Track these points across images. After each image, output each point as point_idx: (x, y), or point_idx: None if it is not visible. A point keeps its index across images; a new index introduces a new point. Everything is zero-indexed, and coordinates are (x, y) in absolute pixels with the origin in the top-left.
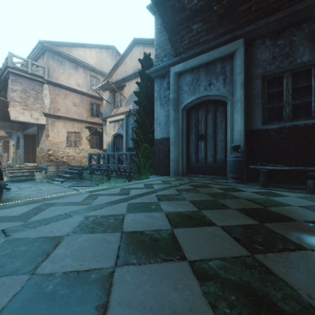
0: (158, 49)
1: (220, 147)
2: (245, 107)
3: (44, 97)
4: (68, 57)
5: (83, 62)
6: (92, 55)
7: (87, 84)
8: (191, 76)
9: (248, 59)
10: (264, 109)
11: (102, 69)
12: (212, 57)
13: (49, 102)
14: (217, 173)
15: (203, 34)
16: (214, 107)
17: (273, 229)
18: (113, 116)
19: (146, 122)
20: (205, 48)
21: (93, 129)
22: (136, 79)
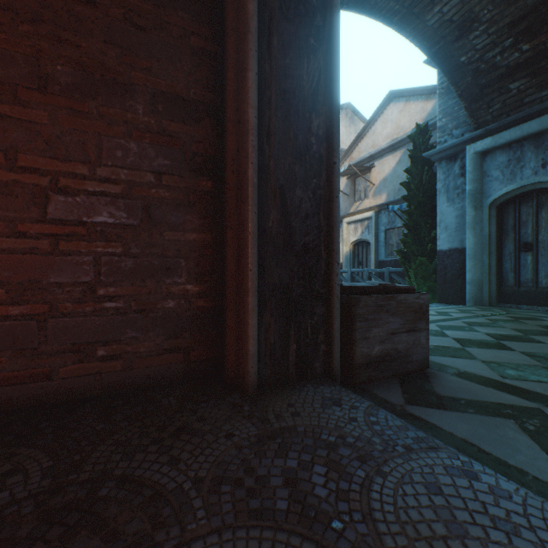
0: (443, 119)
1: None
2: None
3: None
4: None
5: None
6: None
7: None
8: (505, 155)
9: None
10: None
11: None
12: None
13: None
14: None
15: (529, 92)
16: None
17: None
18: (353, 214)
19: (420, 225)
20: (534, 111)
21: None
22: (392, 155)
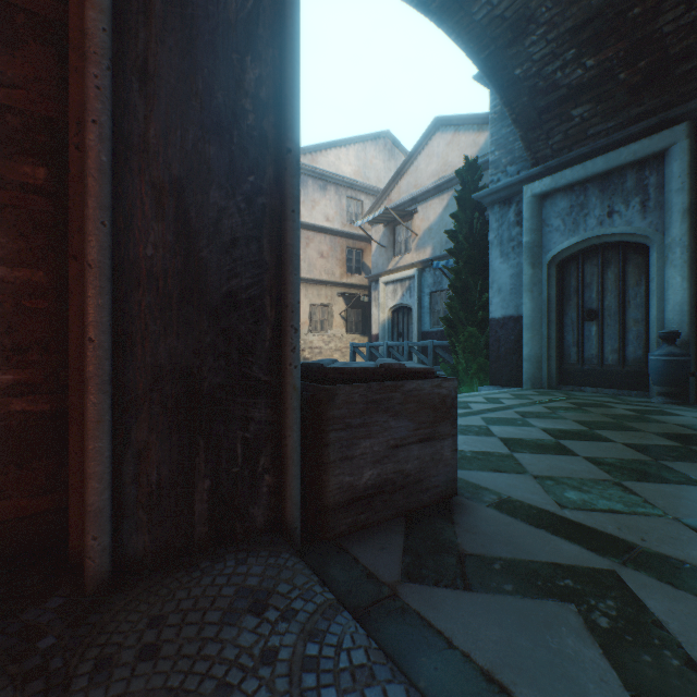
0: (496, 152)
1: (633, 335)
2: (694, 254)
3: None
4: (311, 173)
5: (335, 175)
6: (349, 159)
7: (342, 215)
8: (567, 199)
9: None
10: None
11: (366, 181)
12: (616, 163)
13: None
14: (626, 386)
15: (594, 122)
16: (621, 255)
17: None
18: (391, 272)
19: (470, 286)
20: (599, 146)
21: (351, 297)
22: (439, 198)
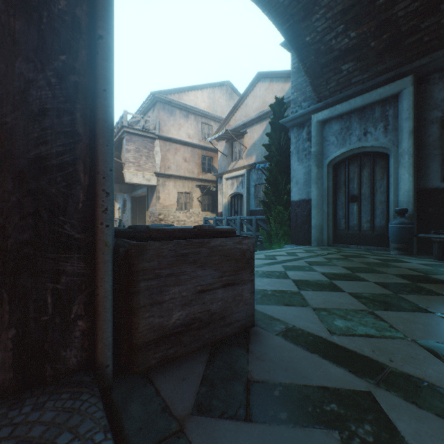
0: (295, 93)
1: (379, 211)
2: (416, 159)
3: (155, 155)
4: (178, 106)
5: (194, 108)
6: (203, 98)
7: (198, 134)
8: (339, 124)
9: (420, 99)
10: (443, 162)
11: (214, 113)
12: (369, 101)
13: (160, 159)
14: (375, 244)
15: (355, 74)
16: (372, 160)
17: (424, 286)
18: (230, 172)
19: (278, 180)
20: (358, 90)
21: (205, 187)
22: (260, 124)
